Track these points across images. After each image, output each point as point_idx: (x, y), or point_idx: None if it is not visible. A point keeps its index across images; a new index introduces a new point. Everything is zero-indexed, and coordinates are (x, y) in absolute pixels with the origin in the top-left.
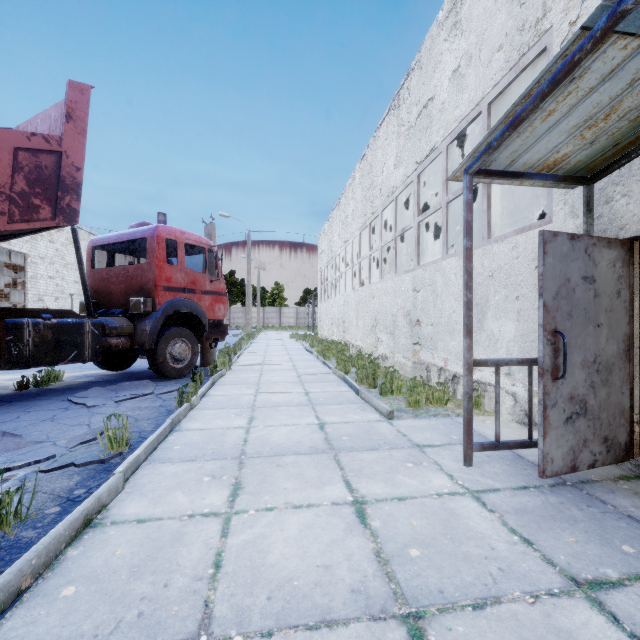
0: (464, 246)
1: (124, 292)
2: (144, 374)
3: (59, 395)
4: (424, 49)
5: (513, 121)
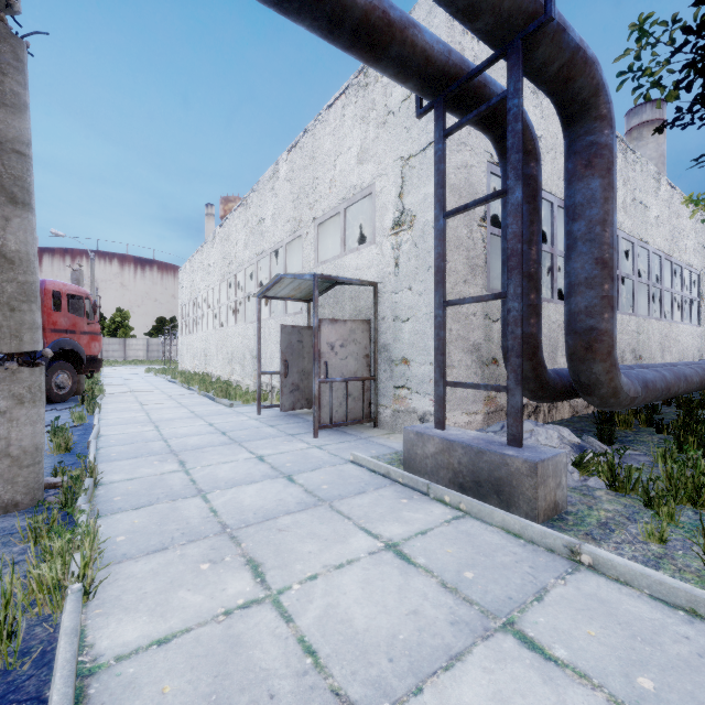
0: (257, 326)
1: None
2: None
3: None
4: (260, 185)
5: (267, 288)
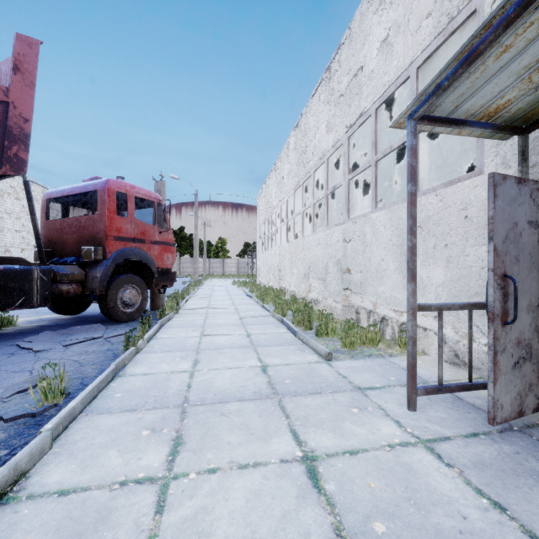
0: (408, 191)
1: (76, 241)
2: (97, 318)
3: (9, 340)
4: (354, 24)
5: (469, 56)
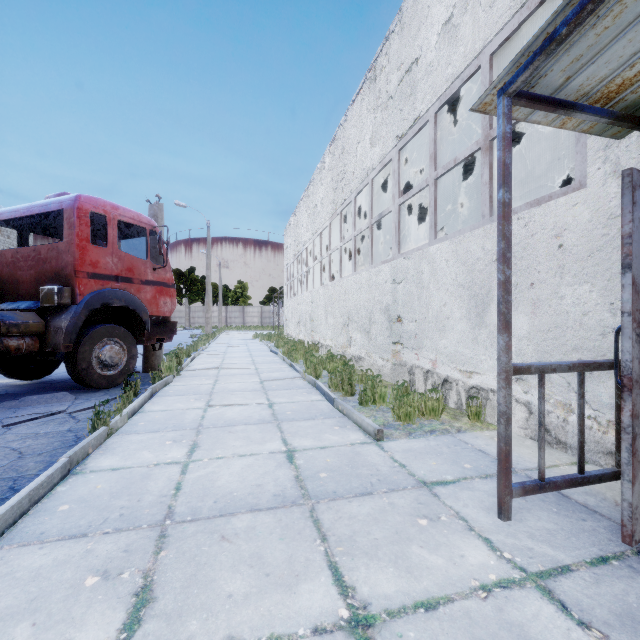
0: (499, 200)
1: (35, 280)
2: (66, 383)
3: None
4: (406, 6)
5: None
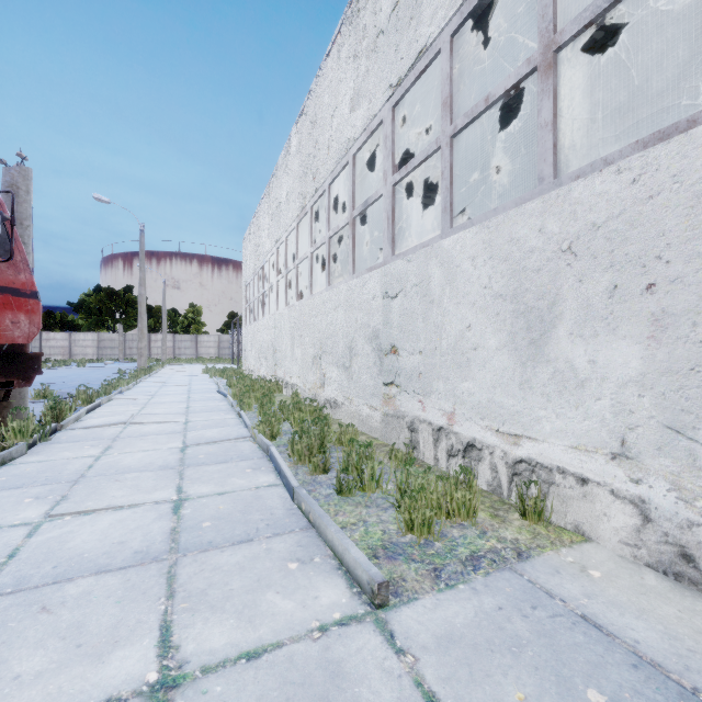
0: None
1: None
2: None
3: None
4: None
5: None
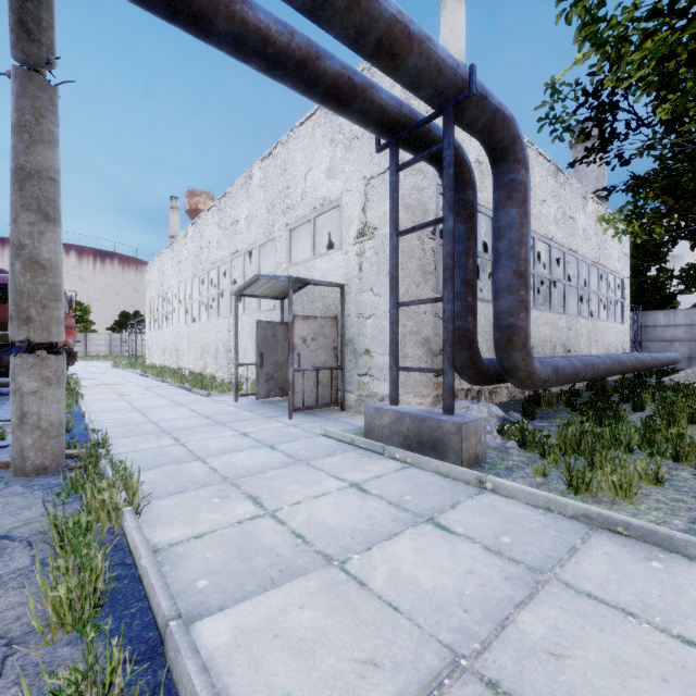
0: (235, 322)
1: None
2: None
3: None
4: (234, 189)
5: (245, 287)
